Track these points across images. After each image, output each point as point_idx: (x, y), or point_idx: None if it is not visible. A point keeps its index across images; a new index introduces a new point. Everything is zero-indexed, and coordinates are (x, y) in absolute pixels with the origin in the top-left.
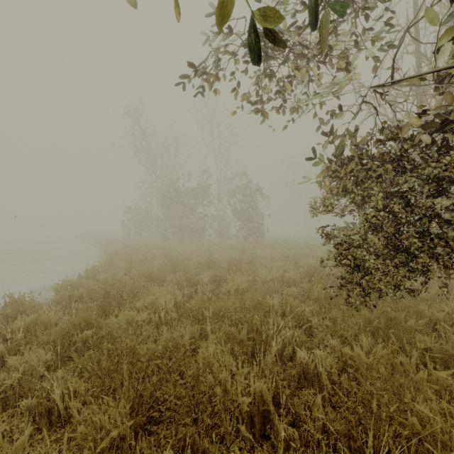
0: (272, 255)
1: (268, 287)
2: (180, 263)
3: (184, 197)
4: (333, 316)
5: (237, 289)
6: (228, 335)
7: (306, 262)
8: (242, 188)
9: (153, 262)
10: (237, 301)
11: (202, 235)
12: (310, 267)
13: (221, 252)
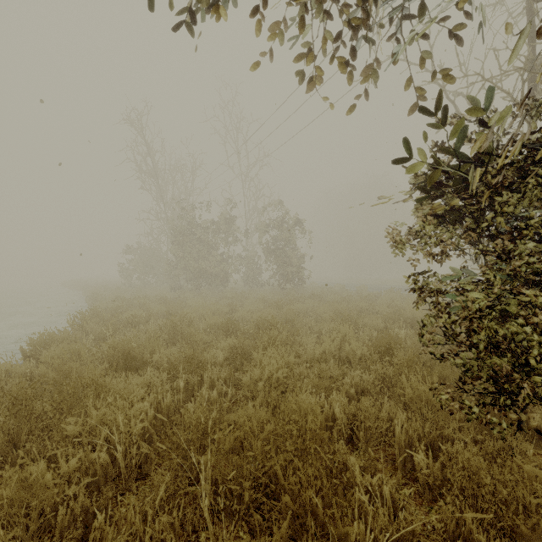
0: (318, 310)
1: (320, 372)
2: (185, 326)
3: (200, 233)
4: (469, 464)
5: (270, 379)
6: (249, 500)
7: (367, 322)
8: (277, 221)
9: (146, 324)
10: (270, 416)
11: (225, 282)
12: (374, 329)
13: (248, 306)
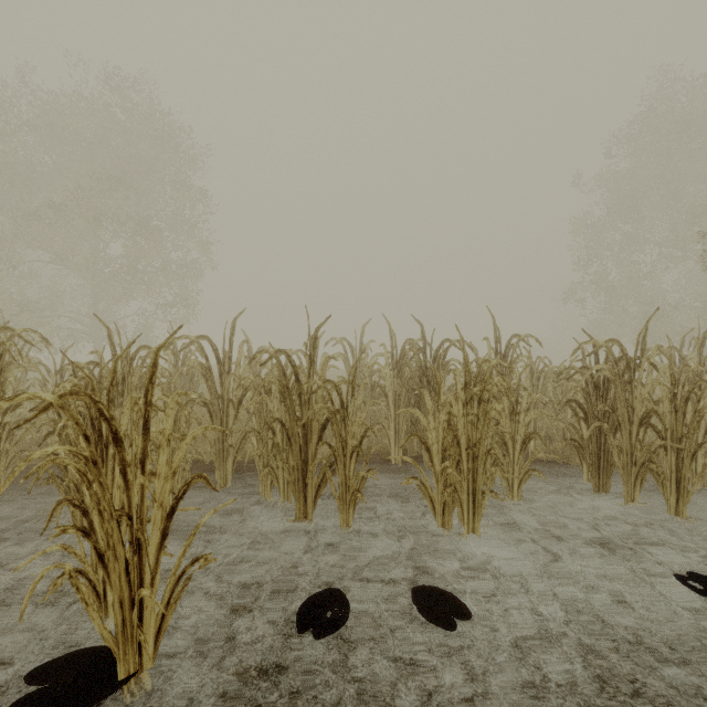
0: None
1: None
2: None
3: None
4: None
5: None
6: None
7: None
8: None
9: None
10: None
11: None
12: None
13: None
